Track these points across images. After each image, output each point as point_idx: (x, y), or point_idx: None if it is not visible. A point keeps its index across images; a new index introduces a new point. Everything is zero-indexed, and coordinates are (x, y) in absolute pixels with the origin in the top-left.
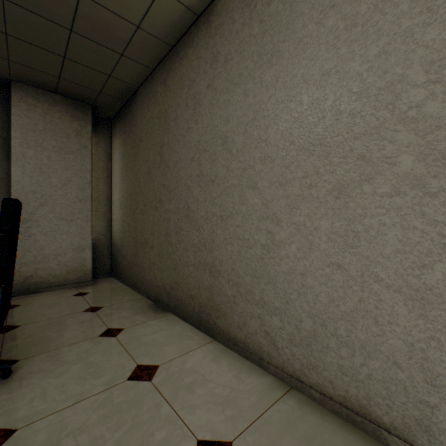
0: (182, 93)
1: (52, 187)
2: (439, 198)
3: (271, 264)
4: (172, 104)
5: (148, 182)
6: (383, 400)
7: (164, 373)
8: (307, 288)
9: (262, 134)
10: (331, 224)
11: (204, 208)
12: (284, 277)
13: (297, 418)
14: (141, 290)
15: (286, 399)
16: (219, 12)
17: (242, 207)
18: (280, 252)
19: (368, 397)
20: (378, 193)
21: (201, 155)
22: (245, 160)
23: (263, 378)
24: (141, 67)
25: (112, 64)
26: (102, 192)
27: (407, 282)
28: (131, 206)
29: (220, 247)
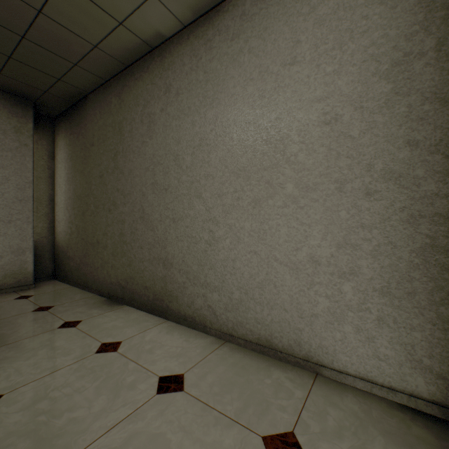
0: (138, 109)
1: None
2: (304, 210)
3: (212, 254)
4: (127, 118)
5: (101, 186)
6: (279, 333)
7: (127, 345)
8: (236, 269)
9: (206, 157)
10: (251, 224)
11: (158, 212)
12: (221, 263)
13: (228, 356)
14: (93, 289)
15: (221, 348)
16: (172, 52)
17: (191, 211)
18: (219, 245)
19: (271, 334)
20: (276, 205)
21: (155, 166)
22: (193, 175)
23: (206, 339)
24: (94, 77)
25: (64, 70)
26: (43, 192)
27: (290, 259)
28: (80, 208)
29: (173, 243)
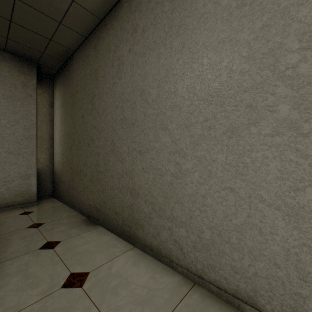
0: (109, 55)
1: (1, 127)
2: (309, 138)
3: (179, 188)
4: (101, 64)
5: (82, 125)
6: (266, 292)
7: (93, 279)
8: (207, 206)
9: (172, 88)
10: (225, 157)
11: (126, 145)
12: (189, 198)
13: (201, 310)
14: (77, 208)
15: (191, 294)
16: None
17: (156, 144)
18: (186, 179)
19: (254, 290)
20: (262, 133)
21: (123, 103)
22: (158, 108)
23: (173, 277)
24: (76, 35)
25: (52, 30)
26: (45, 132)
27: (284, 202)
28: (69, 143)
29: (139, 174)
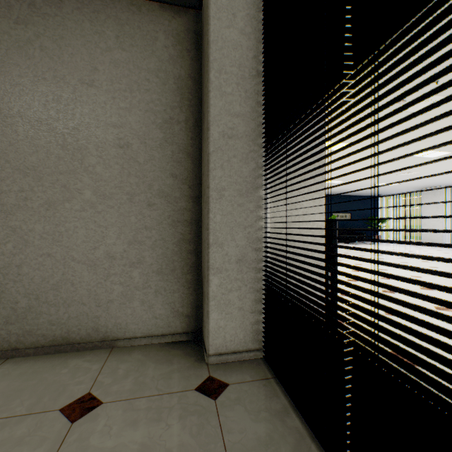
0: None
1: None
2: (102, 214)
3: None
4: None
5: None
6: (77, 327)
7: None
8: (24, 275)
9: None
10: (44, 227)
11: None
12: (0, 272)
13: (13, 370)
14: None
15: (2, 367)
16: None
17: None
18: None
19: (69, 331)
20: (74, 209)
21: None
22: None
23: None
24: None
25: None
26: None
27: (89, 258)
28: None
29: None
